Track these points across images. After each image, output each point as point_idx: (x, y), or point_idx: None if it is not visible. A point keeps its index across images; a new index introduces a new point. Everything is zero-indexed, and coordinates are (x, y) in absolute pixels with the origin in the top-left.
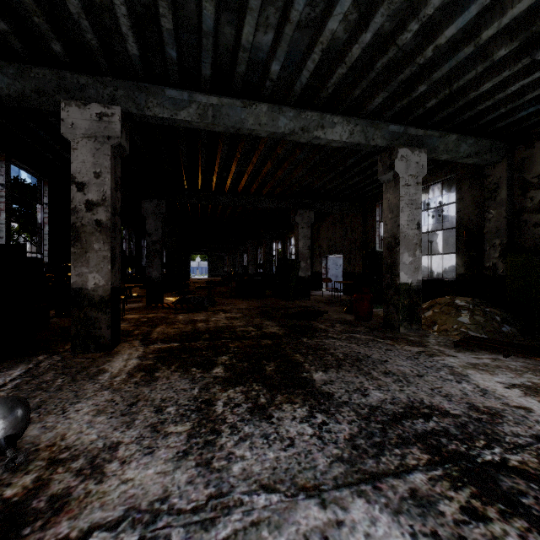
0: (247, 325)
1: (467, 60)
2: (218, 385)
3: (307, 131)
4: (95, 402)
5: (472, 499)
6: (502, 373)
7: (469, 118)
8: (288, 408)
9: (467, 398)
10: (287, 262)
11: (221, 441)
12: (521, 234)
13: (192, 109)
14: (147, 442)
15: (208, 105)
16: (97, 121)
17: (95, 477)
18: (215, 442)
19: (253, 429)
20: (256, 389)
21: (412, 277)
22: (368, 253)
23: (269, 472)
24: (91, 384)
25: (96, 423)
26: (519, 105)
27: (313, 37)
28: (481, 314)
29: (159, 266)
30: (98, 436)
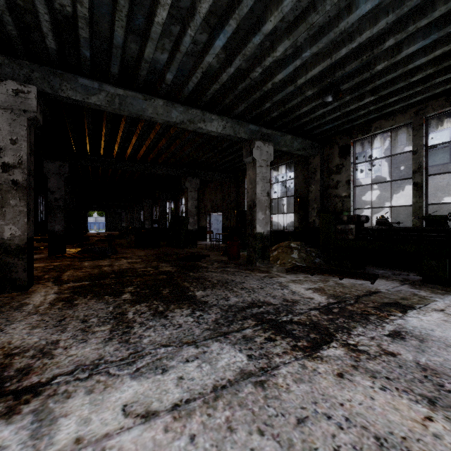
0: (146, 266)
1: (292, 92)
2: (128, 304)
3: (193, 122)
4: (28, 322)
5: (271, 335)
6: (307, 283)
7: (298, 126)
8: (178, 311)
9: (283, 296)
10: (178, 218)
11: (134, 331)
12: (327, 201)
13: (102, 96)
14: (80, 337)
15: (116, 95)
16: (13, 95)
17: (47, 357)
18: (130, 331)
19: (155, 323)
20: (156, 303)
21: (264, 228)
22: (238, 212)
23: (166, 339)
24: (18, 312)
25: (34, 333)
26: (324, 122)
27: (196, 62)
28: (304, 252)
29: (61, 220)
30: (39, 339)
